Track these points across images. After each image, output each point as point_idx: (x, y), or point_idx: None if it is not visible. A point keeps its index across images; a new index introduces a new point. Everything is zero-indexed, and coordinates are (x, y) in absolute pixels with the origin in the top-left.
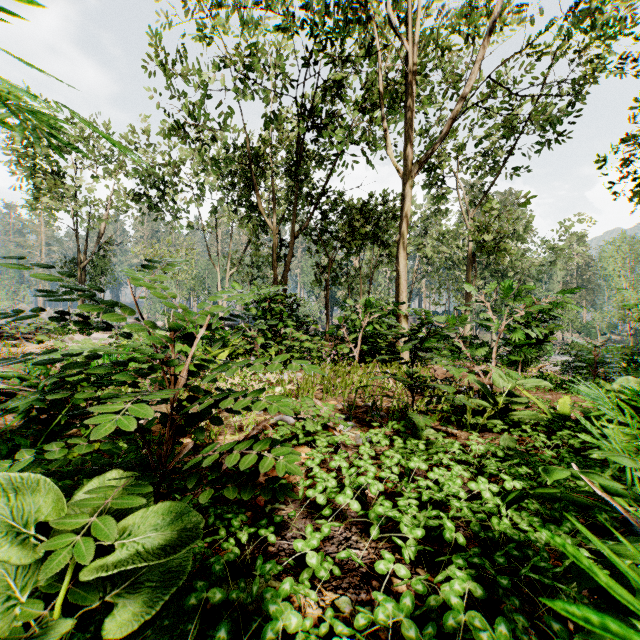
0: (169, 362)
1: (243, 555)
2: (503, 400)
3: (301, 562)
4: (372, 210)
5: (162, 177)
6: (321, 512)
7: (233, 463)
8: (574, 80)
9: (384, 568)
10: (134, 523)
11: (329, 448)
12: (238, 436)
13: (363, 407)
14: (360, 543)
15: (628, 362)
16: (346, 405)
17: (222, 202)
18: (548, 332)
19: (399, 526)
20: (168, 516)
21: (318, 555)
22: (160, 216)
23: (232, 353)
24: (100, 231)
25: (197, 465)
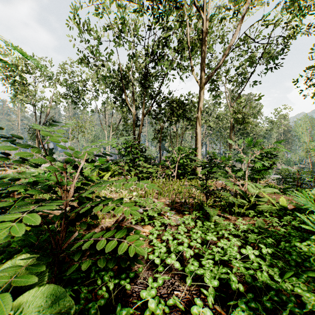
0: (60, 183)
1: (110, 297)
2: (253, 199)
3: (145, 300)
4: (183, 102)
5: (78, 86)
6: (157, 269)
7: (101, 247)
8: (284, 37)
9: (196, 311)
10: (28, 296)
11: (161, 227)
12: (112, 219)
13: (179, 203)
14: (180, 287)
15: (310, 178)
16: (170, 201)
17: (108, 98)
18: (273, 163)
19: (203, 276)
20: (51, 292)
21: (155, 298)
22: (77, 105)
23: (112, 174)
24: (47, 113)
25: (82, 245)
